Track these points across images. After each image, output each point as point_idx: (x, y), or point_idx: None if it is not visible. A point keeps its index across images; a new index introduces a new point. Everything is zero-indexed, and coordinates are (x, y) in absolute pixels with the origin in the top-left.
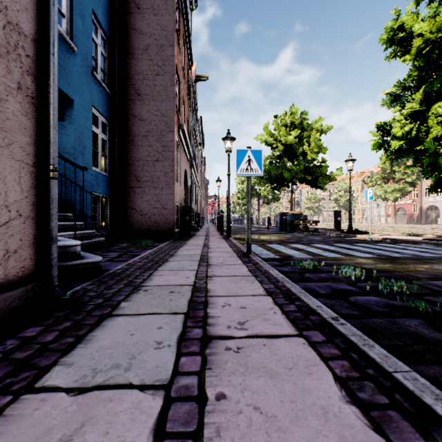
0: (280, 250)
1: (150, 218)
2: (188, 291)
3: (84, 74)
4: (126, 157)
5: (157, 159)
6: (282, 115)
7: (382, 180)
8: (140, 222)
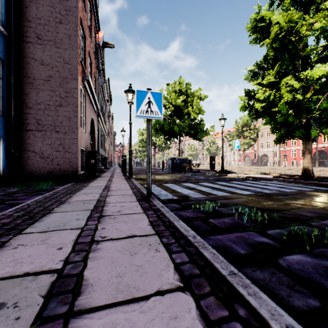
0: (176, 189)
1: (52, 161)
2: (39, 298)
3: None
4: (24, 99)
5: (60, 104)
6: (172, 84)
7: (237, 136)
8: (41, 165)
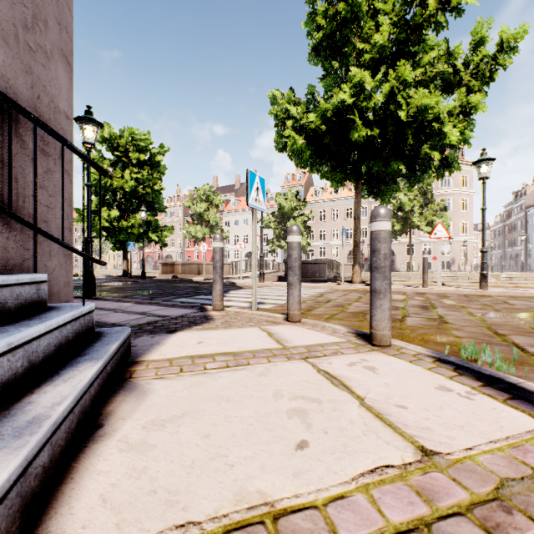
0: None
1: None
2: None
3: None
4: None
5: None
6: None
7: None
8: None
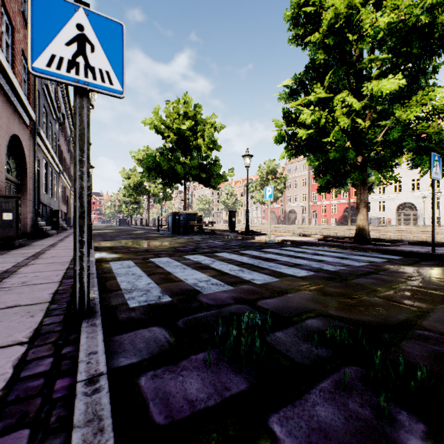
0: (173, 272)
1: None
2: None
3: None
4: None
5: None
6: (174, 101)
7: (261, 186)
8: None
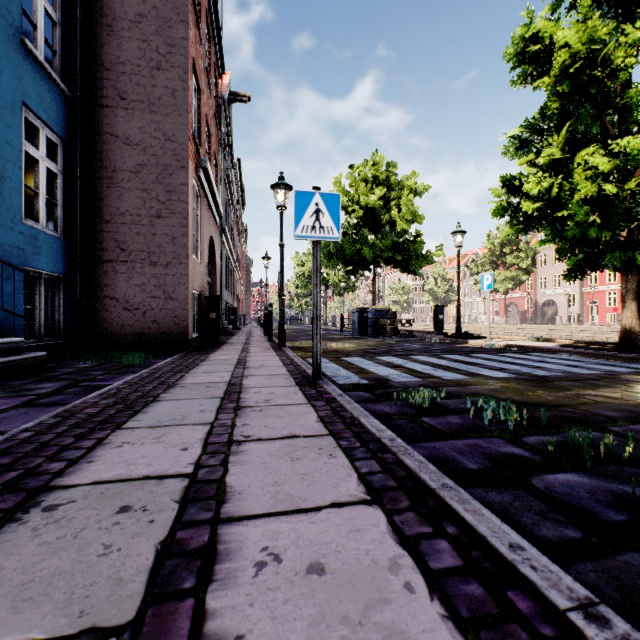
0: (366, 368)
1: (144, 315)
2: (172, 503)
3: (2, 38)
4: (98, 206)
5: (158, 213)
6: (360, 165)
7: (491, 265)
8: (126, 322)
